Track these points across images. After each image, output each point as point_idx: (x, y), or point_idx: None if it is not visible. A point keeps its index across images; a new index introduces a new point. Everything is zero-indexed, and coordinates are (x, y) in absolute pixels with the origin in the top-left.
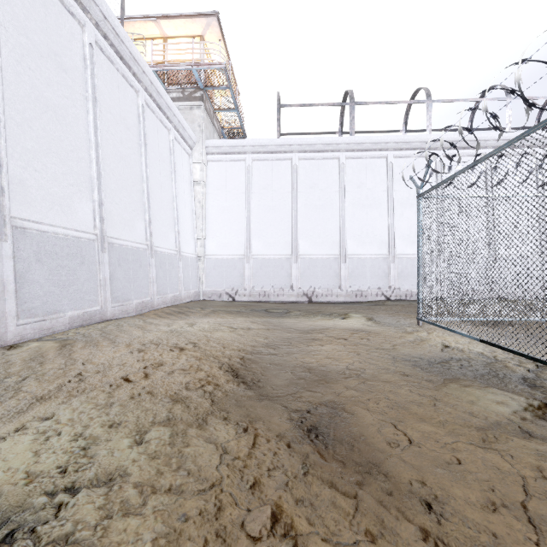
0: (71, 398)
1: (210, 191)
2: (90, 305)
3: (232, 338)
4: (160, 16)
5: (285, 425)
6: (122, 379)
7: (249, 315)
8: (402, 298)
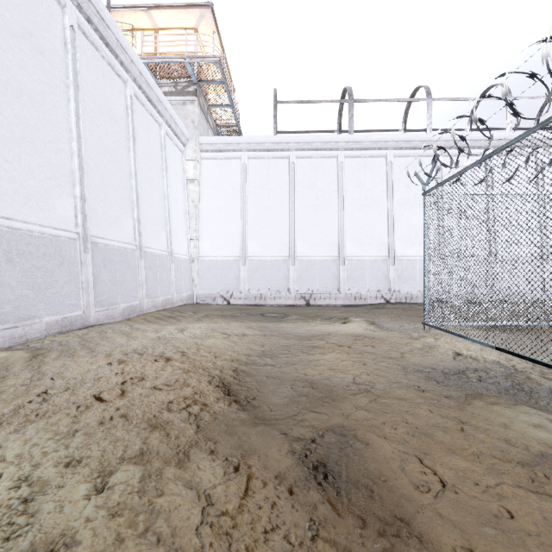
0: (26, 425)
1: (204, 190)
2: (70, 310)
3: (224, 346)
4: (151, 6)
5: (285, 460)
6: (94, 397)
7: (244, 320)
8: (402, 301)
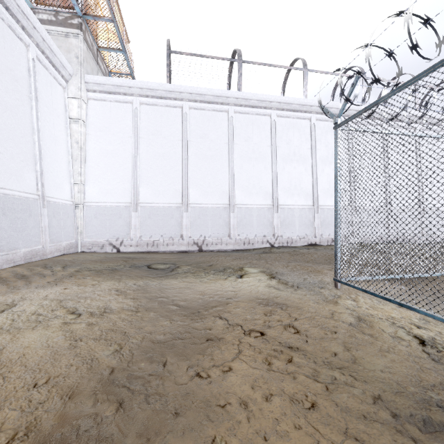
0: None
1: (91, 132)
2: None
3: (41, 359)
4: None
5: None
6: None
7: (122, 277)
8: (284, 245)
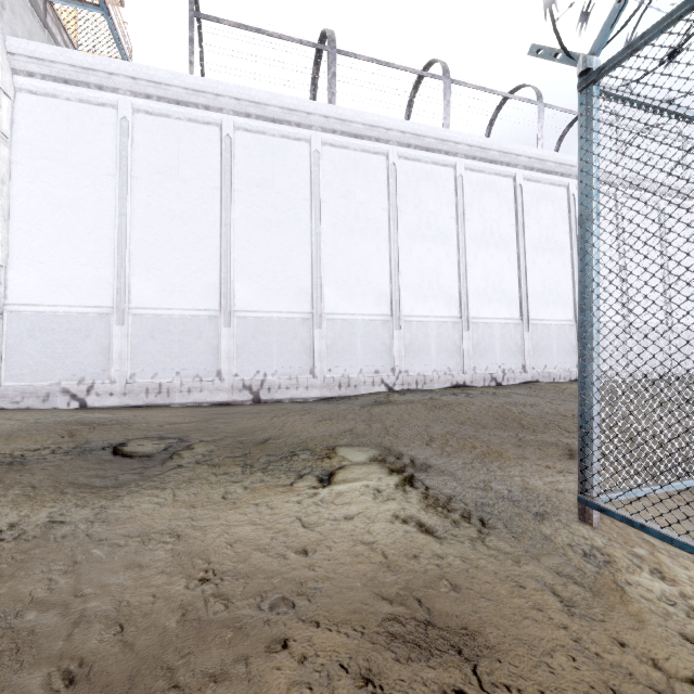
0: None
1: (23, 159)
2: None
3: None
4: None
5: None
6: None
7: (10, 492)
8: (412, 387)
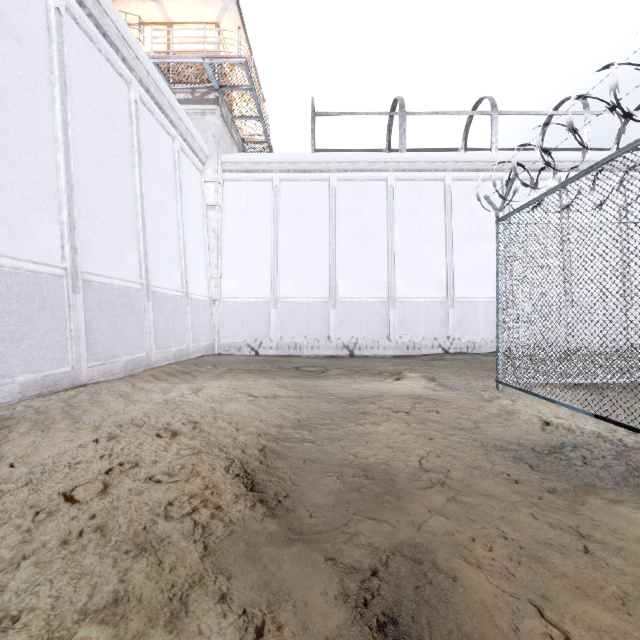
0: None
1: (227, 218)
2: (54, 366)
3: (249, 414)
4: None
5: (334, 613)
6: (63, 497)
7: (275, 376)
8: (463, 351)
